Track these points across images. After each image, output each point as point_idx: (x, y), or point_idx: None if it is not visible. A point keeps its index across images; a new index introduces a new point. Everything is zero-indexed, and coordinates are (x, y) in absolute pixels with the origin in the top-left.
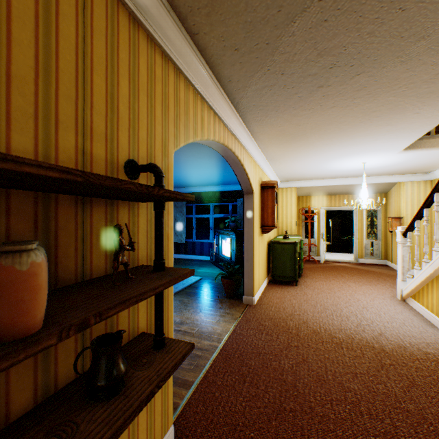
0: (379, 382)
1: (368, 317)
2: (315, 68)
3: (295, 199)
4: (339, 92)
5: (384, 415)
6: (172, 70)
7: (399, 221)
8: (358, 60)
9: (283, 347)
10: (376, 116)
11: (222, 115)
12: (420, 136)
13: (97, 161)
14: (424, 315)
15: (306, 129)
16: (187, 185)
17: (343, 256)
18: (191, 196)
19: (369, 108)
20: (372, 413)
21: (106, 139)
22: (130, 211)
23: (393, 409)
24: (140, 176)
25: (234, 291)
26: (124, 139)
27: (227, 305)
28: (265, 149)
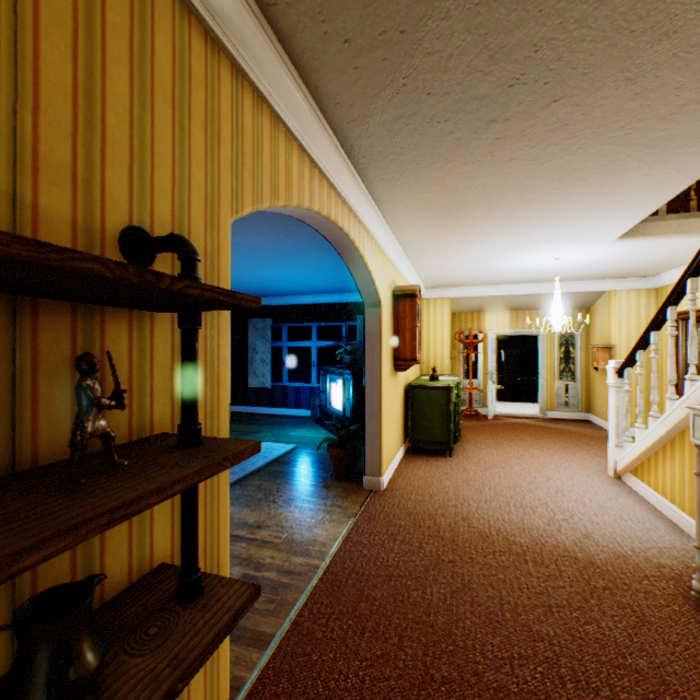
0: (589, 620)
1: (566, 506)
2: (484, 85)
3: (448, 317)
4: (524, 132)
5: (600, 681)
6: (227, 71)
7: (609, 353)
8: (557, 73)
9: (430, 564)
10: (580, 179)
11: (326, 167)
12: (645, 215)
13: (49, 223)
14: (651, 502)
15: (467, 198)
16: (274, 293)
17: (523, 407)
18: (254, 299)
19: (570, 163)
20: (579, 678)
21: (74, 180)
22: (134, 329)
23: (614, 670)
24: (158, 262)
25: (350, 468)
26: (119, 185)
27: (337, 492)
28: (400, 232)
